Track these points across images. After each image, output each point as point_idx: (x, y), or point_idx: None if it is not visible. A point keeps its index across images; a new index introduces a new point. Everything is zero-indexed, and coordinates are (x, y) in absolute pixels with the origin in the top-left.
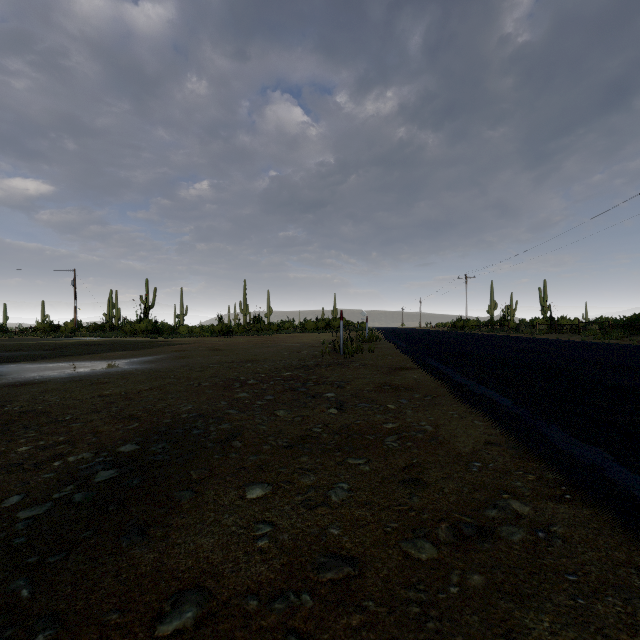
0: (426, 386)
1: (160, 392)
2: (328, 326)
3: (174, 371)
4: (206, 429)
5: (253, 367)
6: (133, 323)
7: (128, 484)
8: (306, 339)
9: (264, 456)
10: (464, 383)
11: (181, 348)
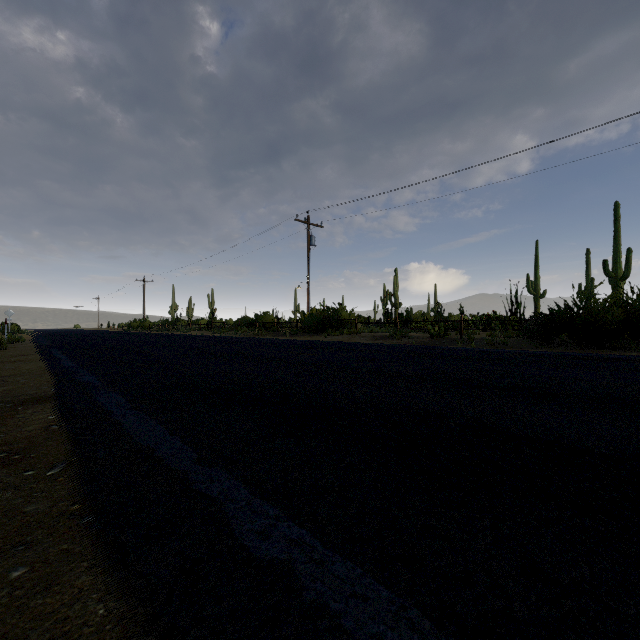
0: (32, 359)
1: None
2: None
3: None
4: None
5: None
6: None
7: None
8: None
9: None
10: (56, 355)
11: None
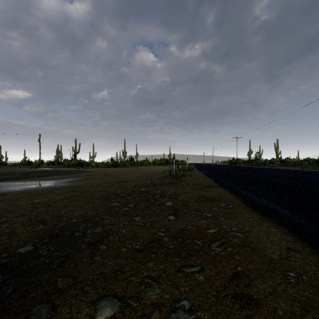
0: (227, 198)
1: (68, 201)
2: (166, 162)
3: (81, 187)
4: (85, 232)
5: (125, 185)
6: (68, 161)
7: (1, 294)
8: (155, 169)
9: (120, 260)
10: (251, 197)
11: (90, 174)
